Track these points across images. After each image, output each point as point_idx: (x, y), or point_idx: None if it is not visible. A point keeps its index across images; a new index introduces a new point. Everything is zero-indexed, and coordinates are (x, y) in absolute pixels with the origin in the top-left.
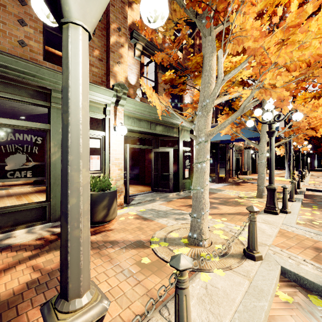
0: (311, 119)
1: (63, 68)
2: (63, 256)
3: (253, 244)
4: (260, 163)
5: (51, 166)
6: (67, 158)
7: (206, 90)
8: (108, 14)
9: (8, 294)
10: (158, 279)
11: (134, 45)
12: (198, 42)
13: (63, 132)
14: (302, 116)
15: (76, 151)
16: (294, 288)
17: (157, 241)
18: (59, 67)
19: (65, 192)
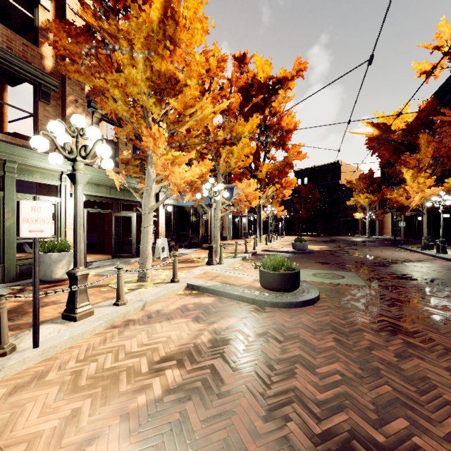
0: (249, 194)
1: (75, 198)
2: (76, 254)
3: (174, 274)
4: (215, 227)
5: (5, 231)
6: (77, 225)
7: (149, 180)
8: (64, 86)
9: (8, 309)
10: (112, 294)
11: (92, 112)
12: (165, 106)
13: (75, 218)
14: (228, 194)
15: (80, 223)
16: (189, 290)
17: (113, 283)
18: (12, 137)
19: (76, 236)
